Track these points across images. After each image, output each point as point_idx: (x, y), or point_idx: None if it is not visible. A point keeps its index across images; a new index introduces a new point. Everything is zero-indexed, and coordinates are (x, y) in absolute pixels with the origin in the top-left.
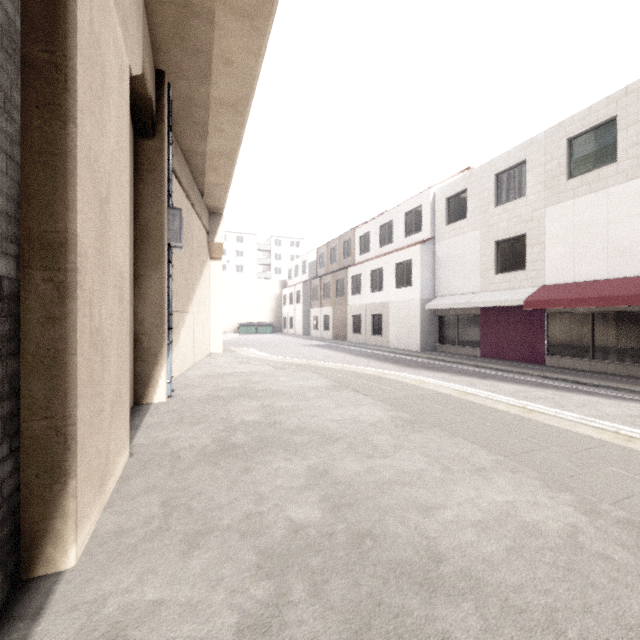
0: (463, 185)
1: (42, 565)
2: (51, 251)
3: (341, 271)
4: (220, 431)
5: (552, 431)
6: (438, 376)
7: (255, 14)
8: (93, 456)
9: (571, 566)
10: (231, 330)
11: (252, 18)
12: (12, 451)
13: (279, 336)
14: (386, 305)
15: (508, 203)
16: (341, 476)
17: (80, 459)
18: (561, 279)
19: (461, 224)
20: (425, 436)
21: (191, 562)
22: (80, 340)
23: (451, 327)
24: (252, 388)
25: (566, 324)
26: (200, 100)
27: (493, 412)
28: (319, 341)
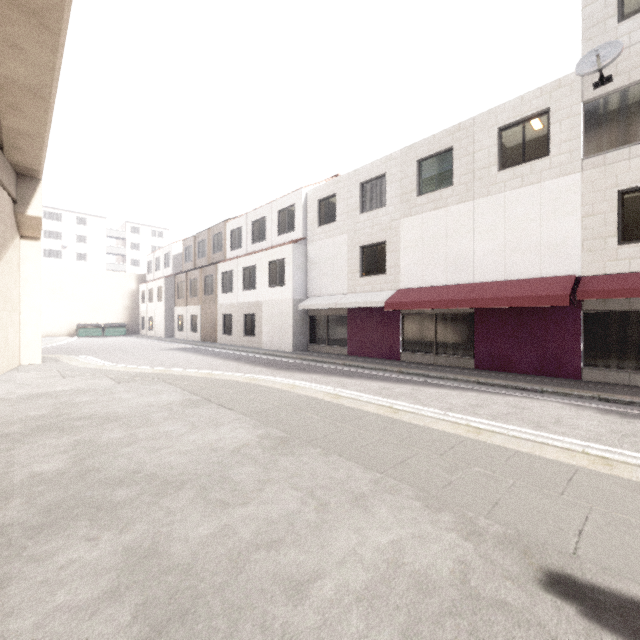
0: (333, 189)
1: None
2: None
3: (210, 266)
4: None
5: (418, 431)
6: (310, 378)
7: None
8: None
9: (475, 636)
10: (66, 333)
11: None
12: None
13: (134, 339)
14: (259, 304)
15: (371, 211)
16: (178, 553)
17: None
18: (413, 284)
19: (331, 227)
20: (297, 458)
21: None
22: None
23: (322, 327)
24: (70, 414)
25: (417, 324)
26: None
27: (365, 416)
28: (184, 344)
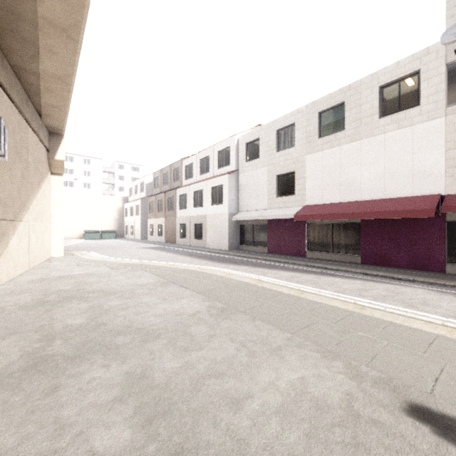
0: (257, 135)
1: None
2: None
3: (171, 191)
4: (35, 341)
5: (318, 306)
6: (241, 268)
7: None
8: None
9: (356, 440)
10: (77, 236)
11: None
12: None
13: (121, 241)
14: (205, 217)
15: (284, 150)
16: (158, 377)
17: None
18: (315, 202)
19: (255, 162)
20: (233, 322)
21: None
22: None
23: (249, 233)
24: (85, 289)
25: (318, 230)
26: (26, 15)
27: (280, 295)
28: (154, 244)
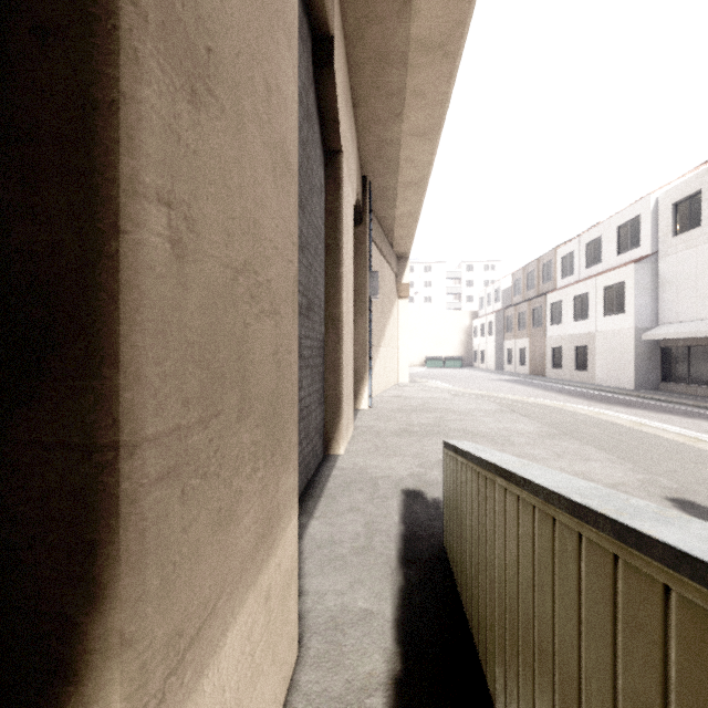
0: (696, 186)
1: (332, 451)
2: (335, 322)
3: (538, 298)
4: (404, 426)
5: (699, 453)
6: (630, 412)
7: (428, 132)
8: (345, 414)
9: None
10: (418, 364)
11: (426, 135)
12: (323, 401)
13: (468, 370)
14: (592, 336)
15: None
16: None
17: (343, 411)
18: None
19: (693, 234)
20: (559, 442)
21: (389, 461)
22: (343, 359)
23: (680, 361)
24: (430, 407)
25: None
26: (391, 186)
27: (652, 438)
28: (511, 376)
